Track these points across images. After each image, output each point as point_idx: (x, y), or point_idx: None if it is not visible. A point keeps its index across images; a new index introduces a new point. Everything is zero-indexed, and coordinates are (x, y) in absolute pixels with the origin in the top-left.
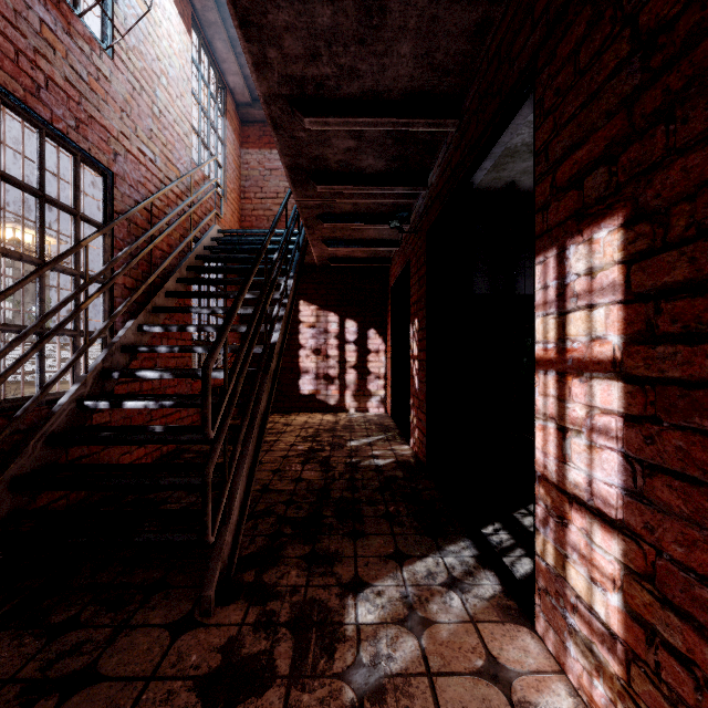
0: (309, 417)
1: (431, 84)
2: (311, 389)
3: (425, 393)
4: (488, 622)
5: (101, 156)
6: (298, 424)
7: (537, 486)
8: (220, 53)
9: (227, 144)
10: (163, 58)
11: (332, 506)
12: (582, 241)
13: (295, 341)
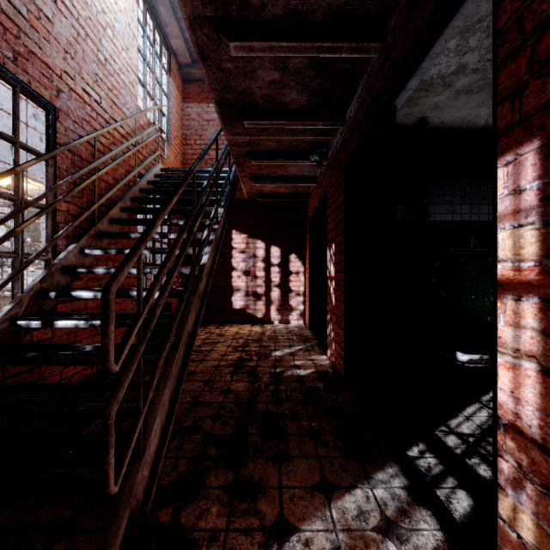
0: (240, 328)
1: (357, 2)
2: (242, 305)
3: (343, 310)
4: None
5: (42, 90)
6: (230, 334)
7: (500, 434)
8: (164, 18)
9: (170, 97)
10: (108, 12)
11: (257, 421)
12: None
13: (229, 264)
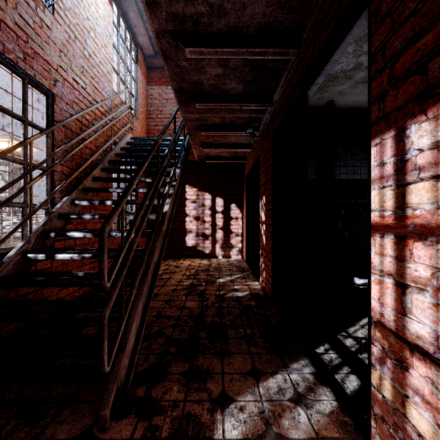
0: (192, 261)
1: (279, 20)
2: (193, 243)
3: (270, 247)
4: (331, 438)
5: (44, 81)
6: (184, 266)
7: (372, 329)
8: (133, 20)
9: (138, 82)
10: (91, 18)
11: (206, 329)
12: (426, 119)
13: (183, 211)
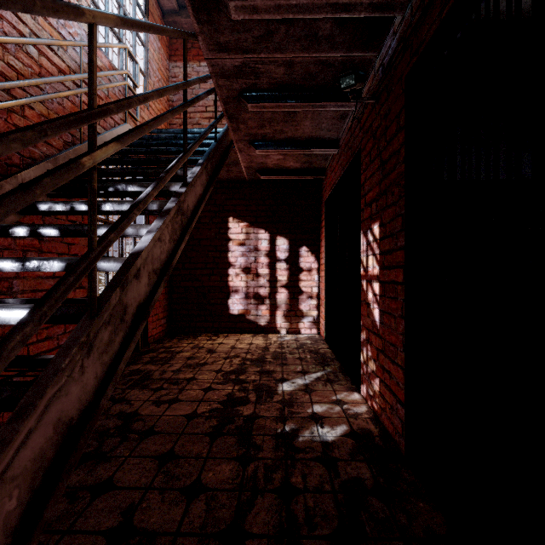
0: (237, 340)
1: None
2: (240, 309)
3: (401, 334)
4: None
5: None
6: (223, 350)
7: None
8: None
9: (149, 48)
10: None
11: None
12: None
13: (225, 259)
